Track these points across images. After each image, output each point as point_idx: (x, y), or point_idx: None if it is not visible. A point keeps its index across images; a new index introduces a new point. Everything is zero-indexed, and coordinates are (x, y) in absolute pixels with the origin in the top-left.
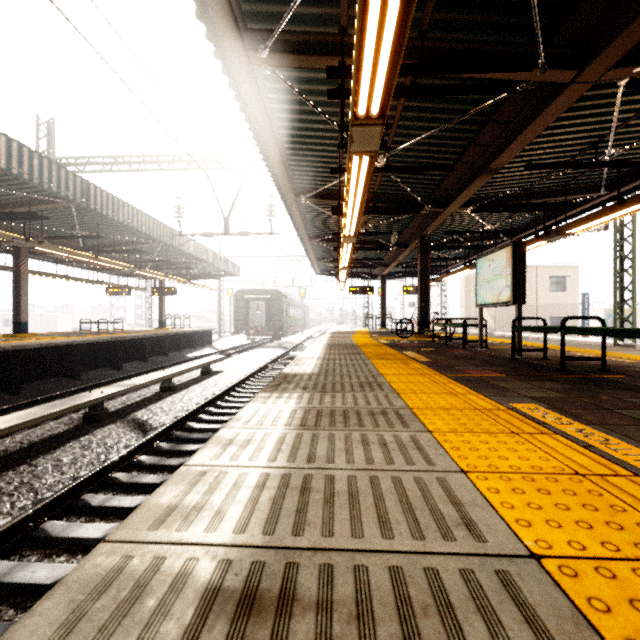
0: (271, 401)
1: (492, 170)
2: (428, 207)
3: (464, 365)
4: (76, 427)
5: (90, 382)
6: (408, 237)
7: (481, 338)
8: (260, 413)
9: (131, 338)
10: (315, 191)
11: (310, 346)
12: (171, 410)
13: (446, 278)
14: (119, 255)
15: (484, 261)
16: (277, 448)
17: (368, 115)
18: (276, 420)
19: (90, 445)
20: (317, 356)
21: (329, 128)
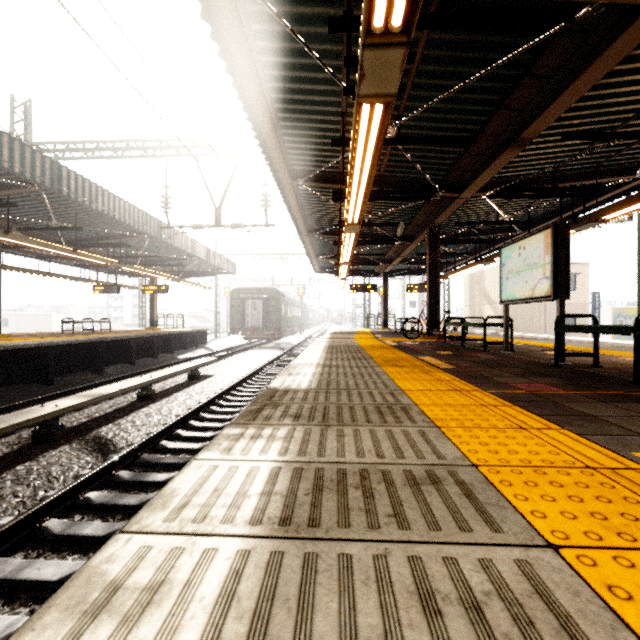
0: (240, 446)
1: (523, 141)
2: (441, 191)
3: (502, 375)
4: (21, 449)
5: (64, 388)
6: (415, 229)
7: (507, 340)
8: (213, 479)
9: (114, 339)
10: (314, 172)
11: (308, 348)
12: (144, 424)
13: (453, 275)
14: (104, 250)
15: (512, 249)
16: (212, 631)
17: (387, 29)
18: (237, 502)
19: (28, 476)
20: (316, 362)
21: (330, 90)
